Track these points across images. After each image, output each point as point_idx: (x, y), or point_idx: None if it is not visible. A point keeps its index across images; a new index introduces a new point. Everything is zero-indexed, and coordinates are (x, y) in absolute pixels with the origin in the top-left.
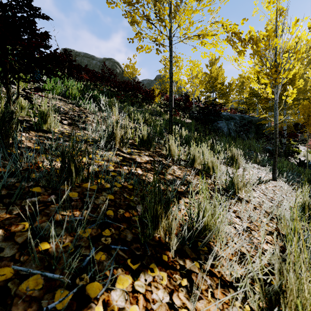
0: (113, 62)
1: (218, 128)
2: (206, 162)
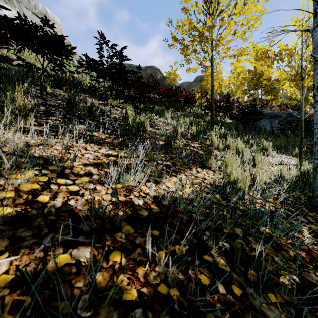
0: (154, 69)
1: (260, 126)
2: (238, 148)
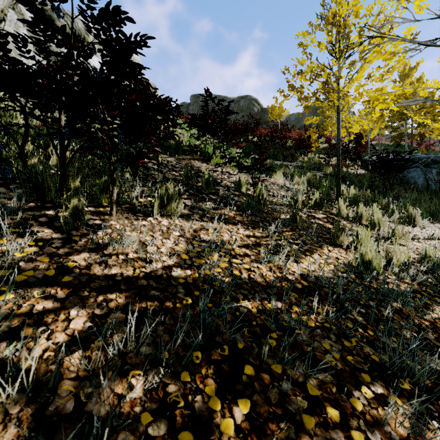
0: (250, 100)
1: (409, 179)
2: (373, 218)
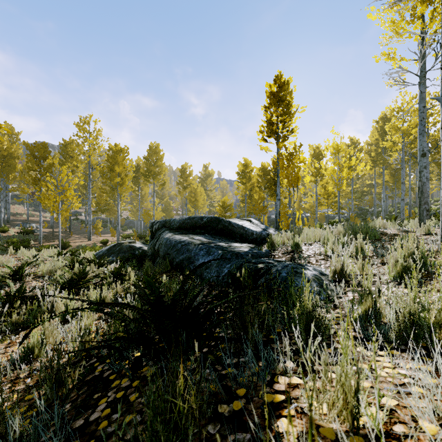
0: None
1: None
2: None
